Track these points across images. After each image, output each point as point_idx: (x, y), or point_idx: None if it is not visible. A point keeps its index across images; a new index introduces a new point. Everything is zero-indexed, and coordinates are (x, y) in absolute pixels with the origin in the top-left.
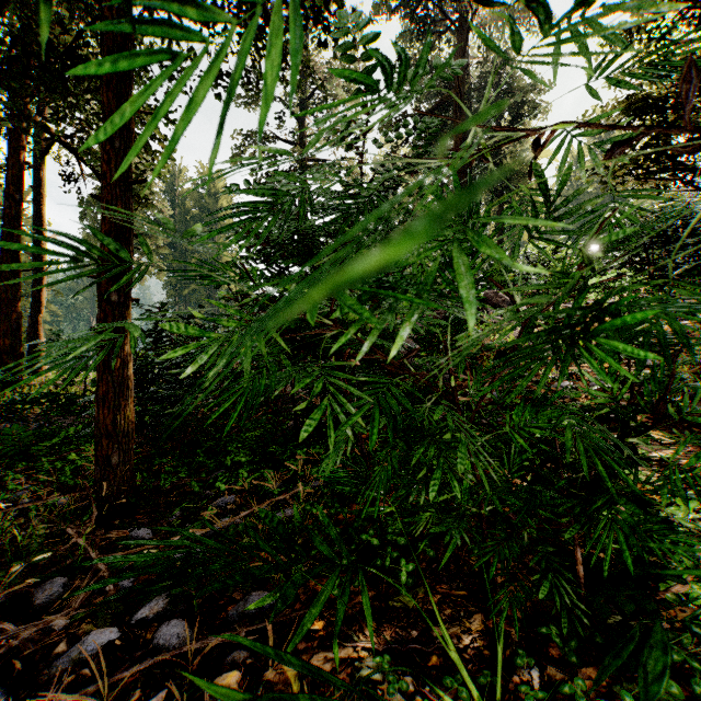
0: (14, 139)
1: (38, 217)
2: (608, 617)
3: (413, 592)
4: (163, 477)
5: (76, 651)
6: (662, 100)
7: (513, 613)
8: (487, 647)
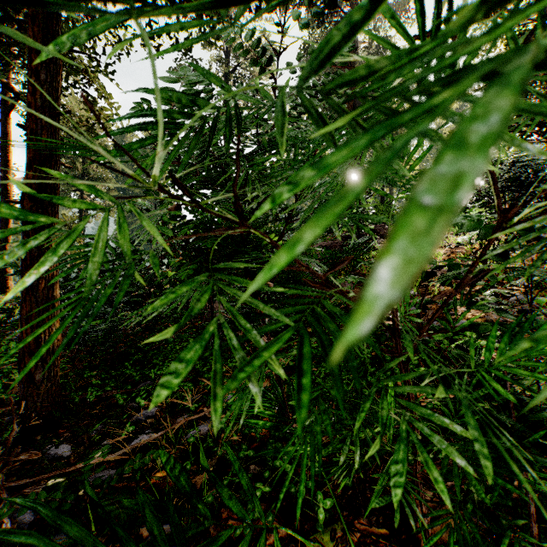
0: None
1: (7, 163)
2: None
3: (330, 527)
4: (89, 390)
5: None
6: None
7: None
8: None
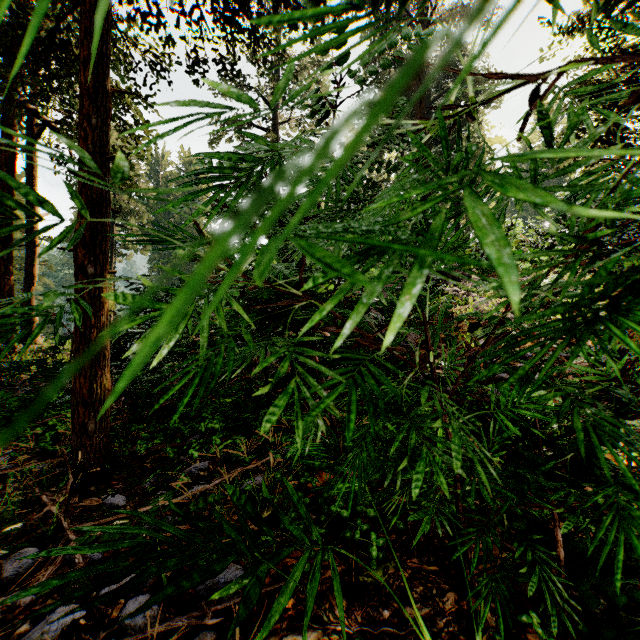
0: (7, 124)
1: None
2: (594, 606)
3: (383, 566)
4: (139, 443)
5: (38, 630)
6: (612, 85)
7: (497, 609)
8: (463, 631)
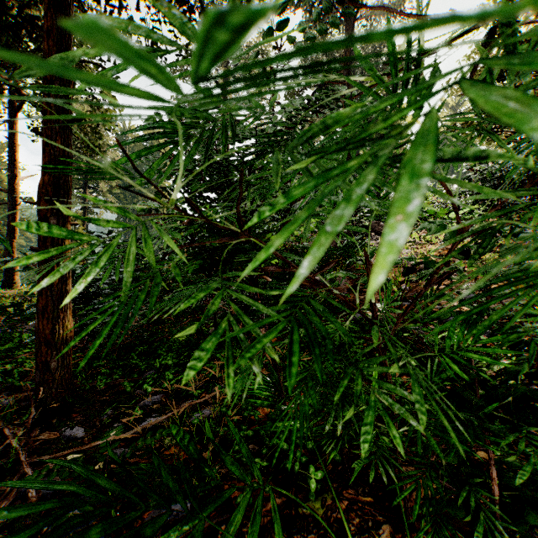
0: None
1: (13, 162)
2: None
3: (321, 497)
4: (99, 378)
5: None
6: None
7: None
8: None
